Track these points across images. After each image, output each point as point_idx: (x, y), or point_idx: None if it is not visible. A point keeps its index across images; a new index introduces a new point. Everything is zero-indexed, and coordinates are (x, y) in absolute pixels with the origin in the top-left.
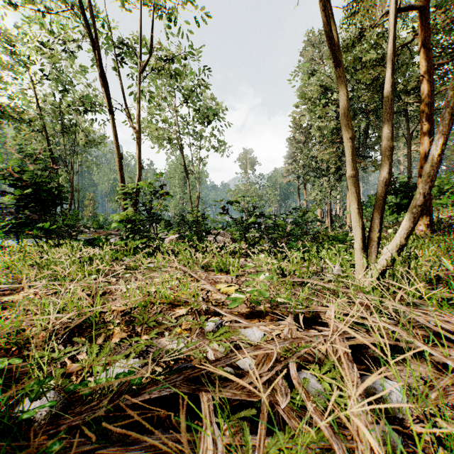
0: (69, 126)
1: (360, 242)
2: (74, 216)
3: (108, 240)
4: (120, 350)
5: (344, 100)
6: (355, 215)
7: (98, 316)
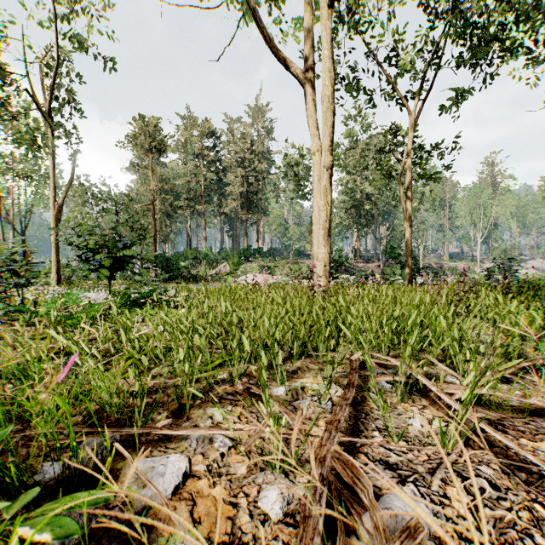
0: None
1: None
2: None
3: None
4: None
5: None
6: None
7: None
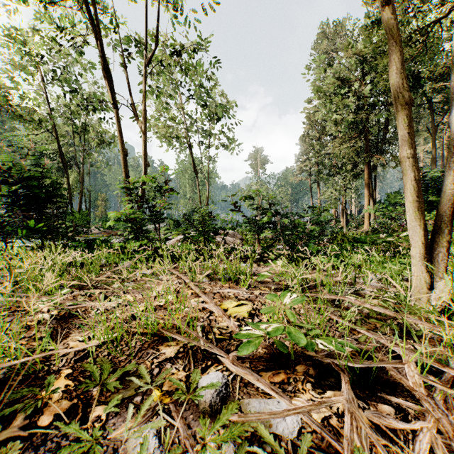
0: (80, 127)
1: (422, 248)
2: (83, 215)
3: (107, 241)
4: (41, 452)
5: (398, 51)
6: (414, 210)
7: (39, 363)
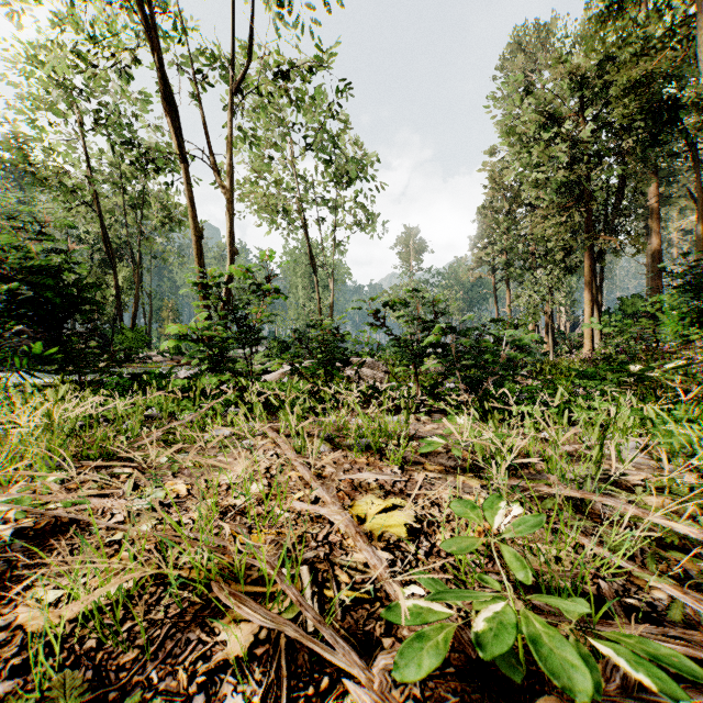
0: (136, 197)
1: None
2: (138, 334)
3: (166, 377)
4: None
5: None
6: None
7: None
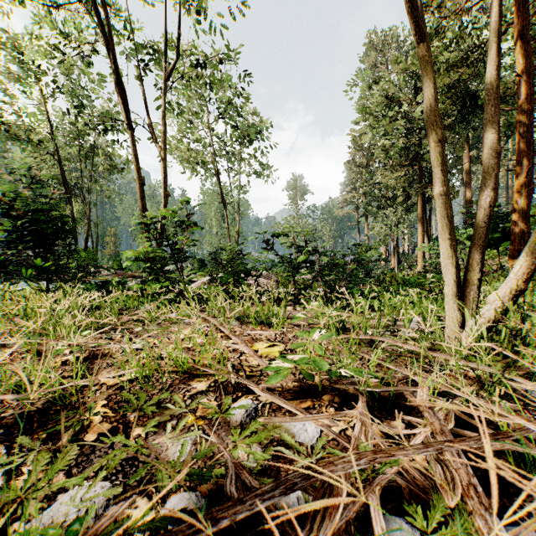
0: (86, 149)
1: (454, 286)
2: (90, 254)
3: (123, 284)
4: (92, 458)
5: (431, 88)
6: (447, 248)
7: (75, 395)
